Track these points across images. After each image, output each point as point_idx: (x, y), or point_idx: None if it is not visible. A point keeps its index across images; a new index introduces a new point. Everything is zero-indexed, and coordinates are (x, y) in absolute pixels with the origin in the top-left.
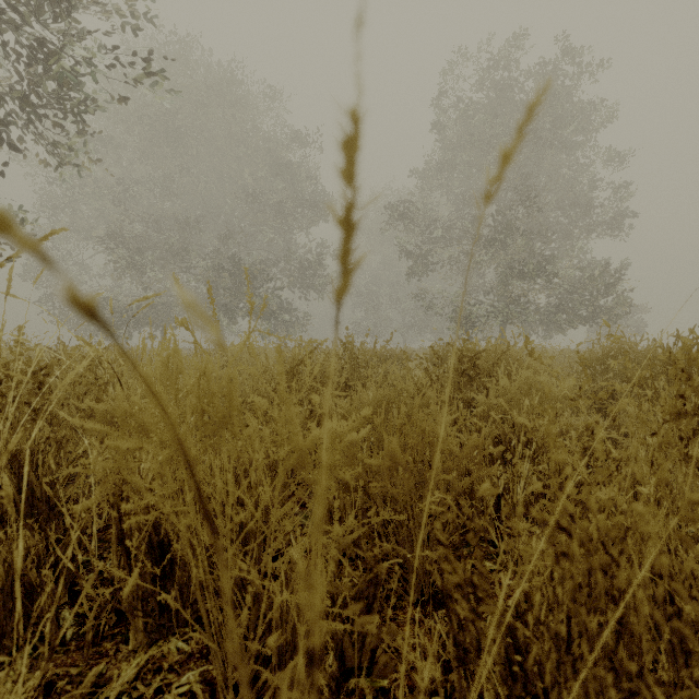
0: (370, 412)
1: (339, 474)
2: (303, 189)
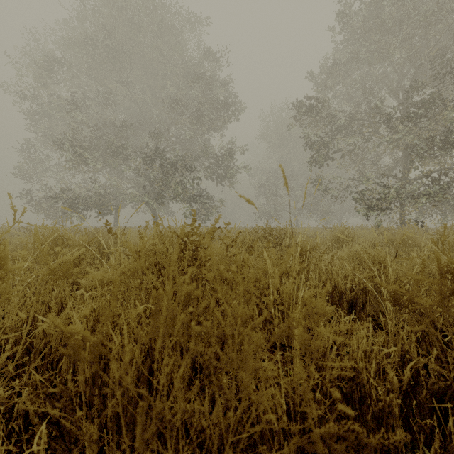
0: None
1: None
2: (217, 93)
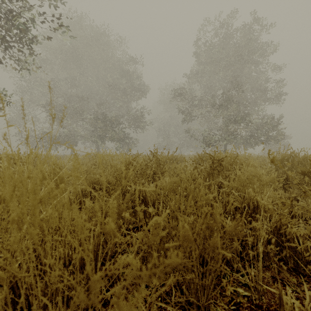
0: (179, 259)
1: (146, 248)
2: (134, 83)
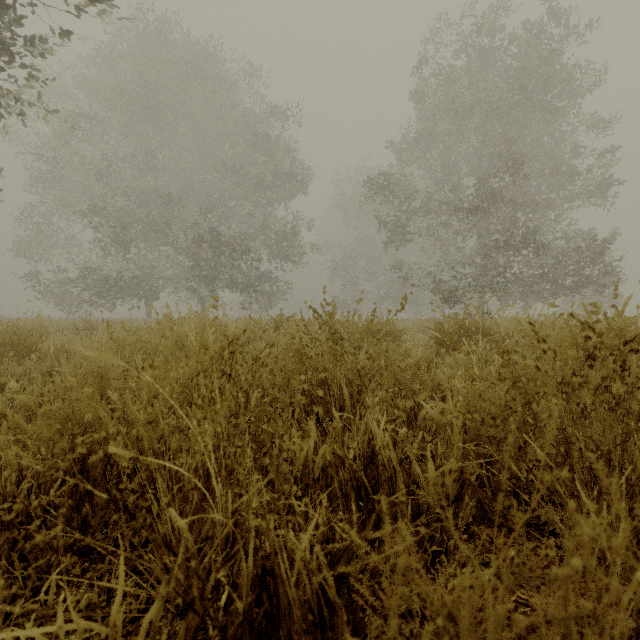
0: None
1: None
2: (281, 162)
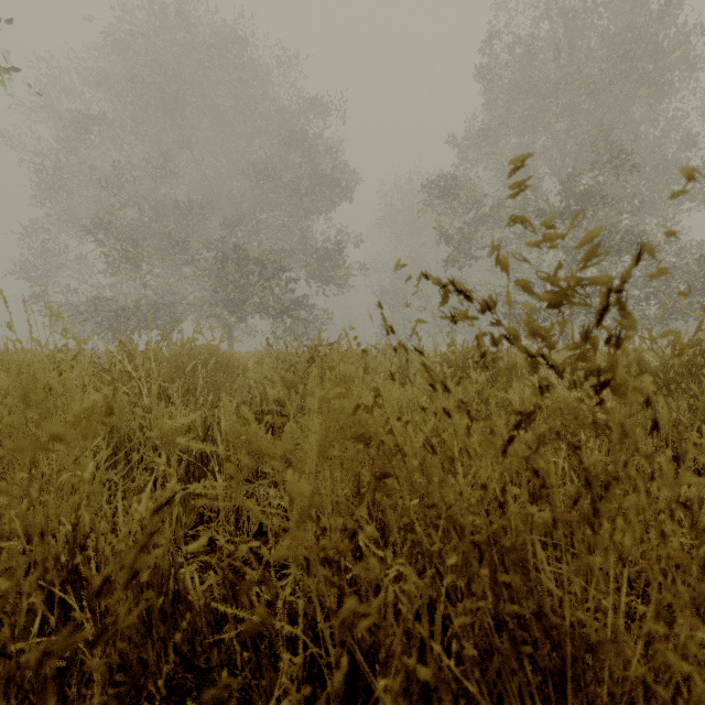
0: None
1: None
2: (320, 164)
